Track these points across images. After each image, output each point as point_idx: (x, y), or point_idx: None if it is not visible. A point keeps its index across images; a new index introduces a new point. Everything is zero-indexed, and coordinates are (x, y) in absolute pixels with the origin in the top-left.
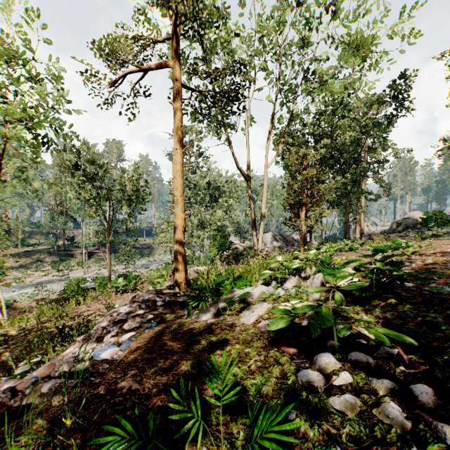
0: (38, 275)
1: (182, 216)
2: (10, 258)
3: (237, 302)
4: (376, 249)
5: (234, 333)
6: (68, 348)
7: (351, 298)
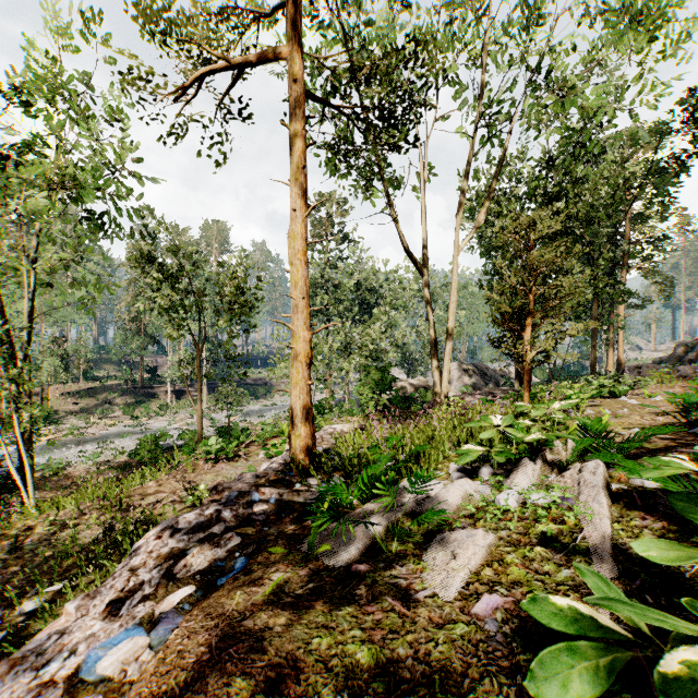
0: (104, 424)
1: (306, 335)
2: (67, 398)
3: (413, 517)
4: (687, 401)
5: (415, 633)
6: (110, 568)
7: (697, 534)
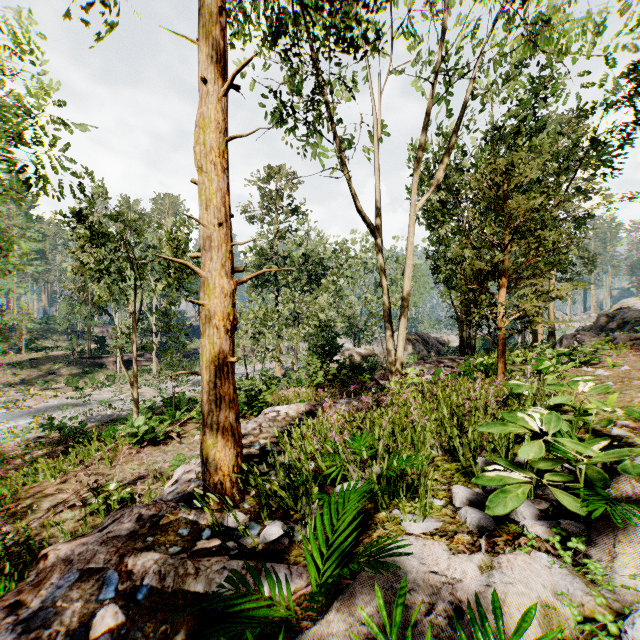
0: (45, 396)
1: (224, 285)
2: (7, 369)
3: None
4: None
5: None
6: None
7: None
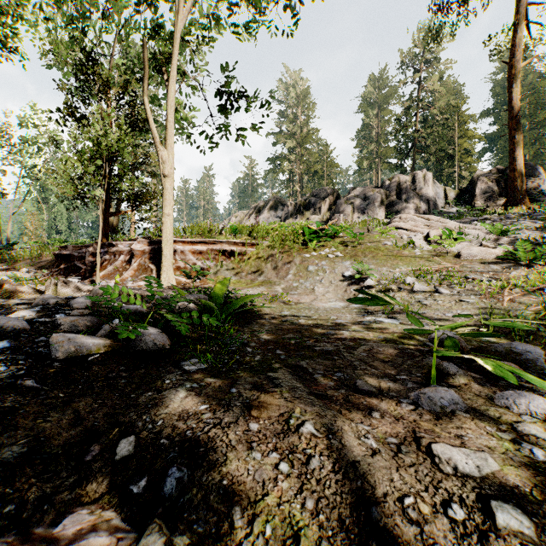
0: None
1: None
2: None
3: None
4: None
5: None
6: None
7: None
